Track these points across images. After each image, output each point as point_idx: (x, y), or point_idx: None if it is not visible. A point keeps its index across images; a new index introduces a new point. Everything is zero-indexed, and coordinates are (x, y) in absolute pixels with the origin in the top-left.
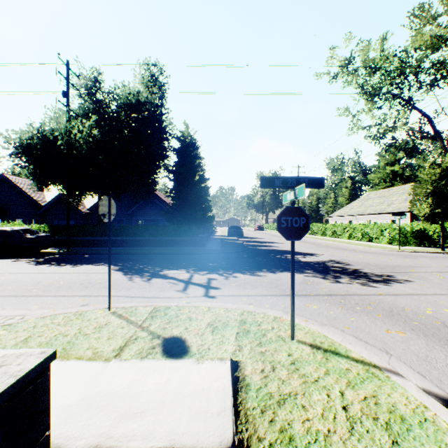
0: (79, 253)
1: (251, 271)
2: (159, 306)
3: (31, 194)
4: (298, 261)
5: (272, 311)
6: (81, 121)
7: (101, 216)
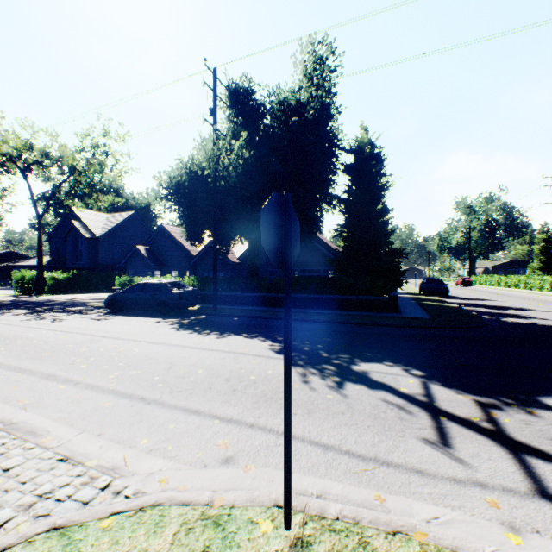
0: (227, 314)
1: None
2: None
3: (184, 244)
4: None
5: None
6: (229, 144)
7: (267, 253)
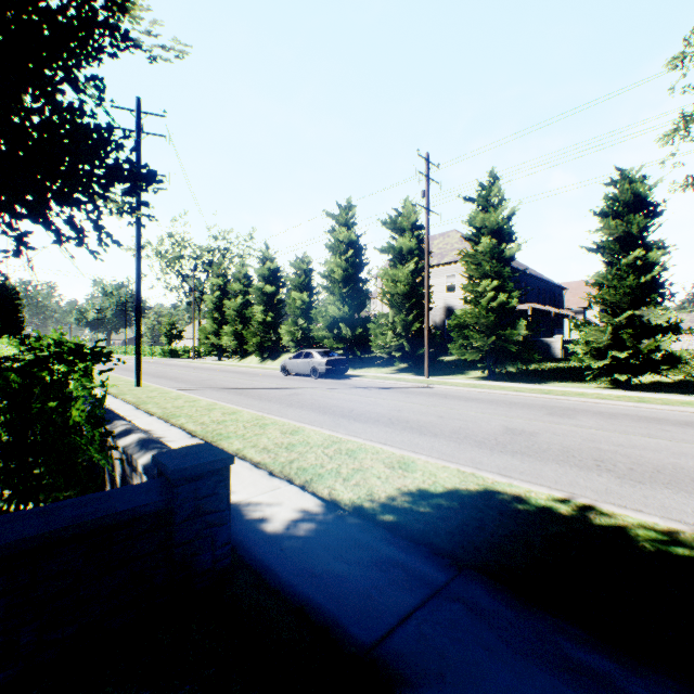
0: None
1: None
2: None
3: None
4: None
5: None
6: None
7: None
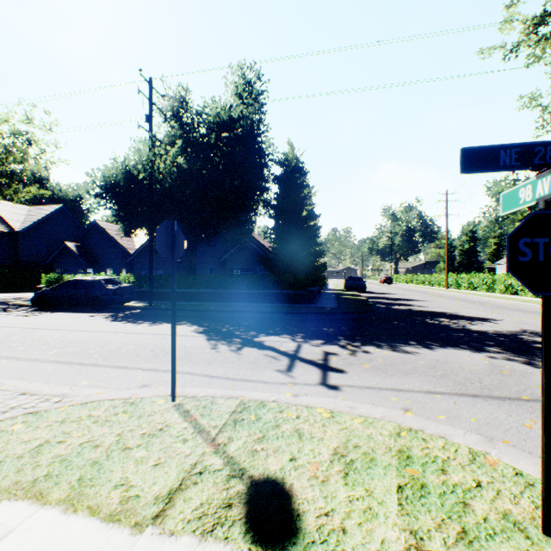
0: (162, 308)
1: (391, 344)
2: (249, 401)
3: (120, 242)
4: (465, 330)
5: (456, 432)
6: (166, 150)
7: (160, 253)
